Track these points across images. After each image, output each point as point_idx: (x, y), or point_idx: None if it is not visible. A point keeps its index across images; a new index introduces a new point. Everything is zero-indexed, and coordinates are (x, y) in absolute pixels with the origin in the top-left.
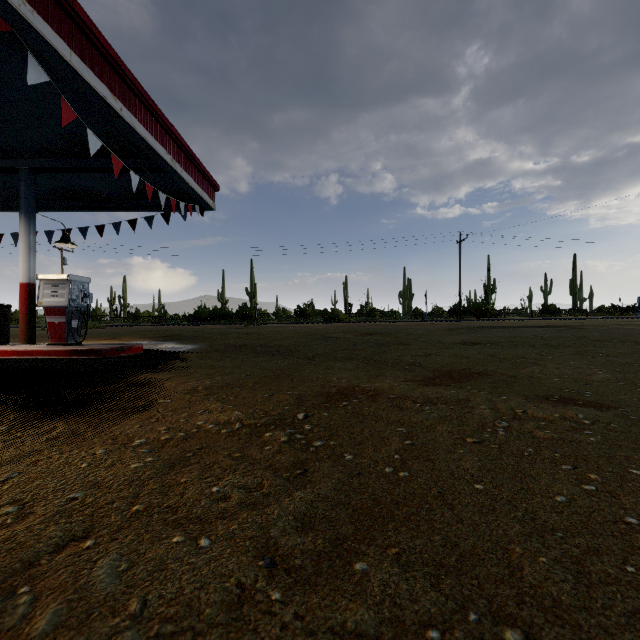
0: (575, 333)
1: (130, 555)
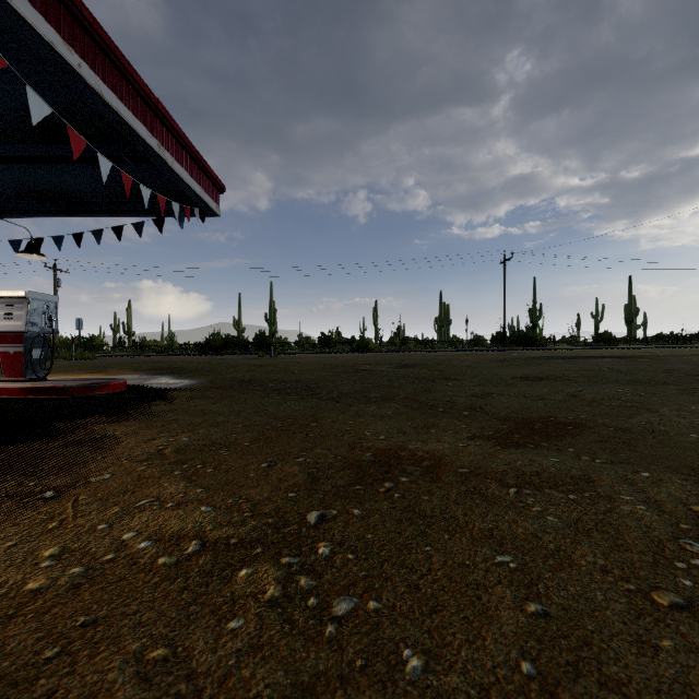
0: (658, 365)
1: None
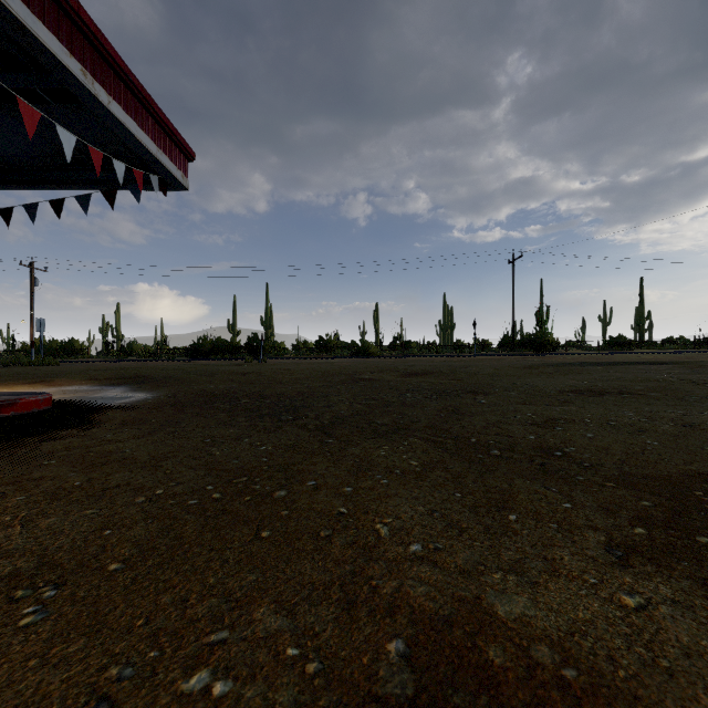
0: None
1: None
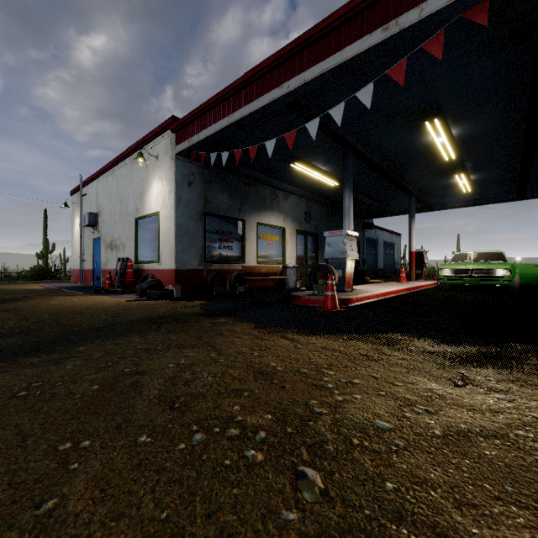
0: None
1: (190, 357)
